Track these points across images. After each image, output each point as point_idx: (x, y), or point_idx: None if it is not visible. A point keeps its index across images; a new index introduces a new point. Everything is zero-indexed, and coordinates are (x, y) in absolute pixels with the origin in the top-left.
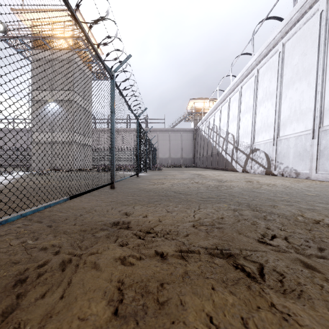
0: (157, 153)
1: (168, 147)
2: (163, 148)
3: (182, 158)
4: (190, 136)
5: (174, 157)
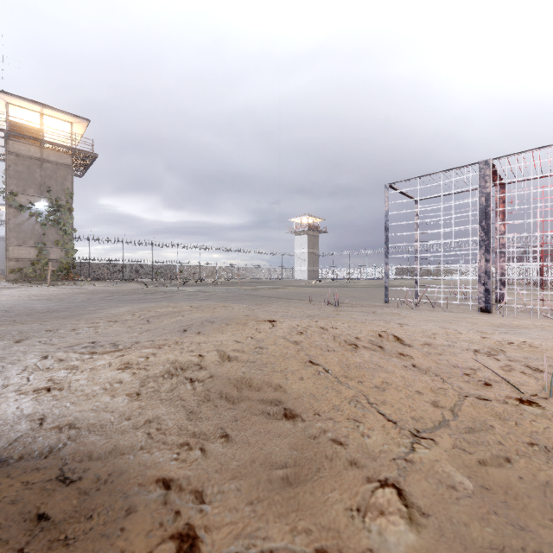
0: None
1: None
2: None
3: None
4: (2, 245)
5: None
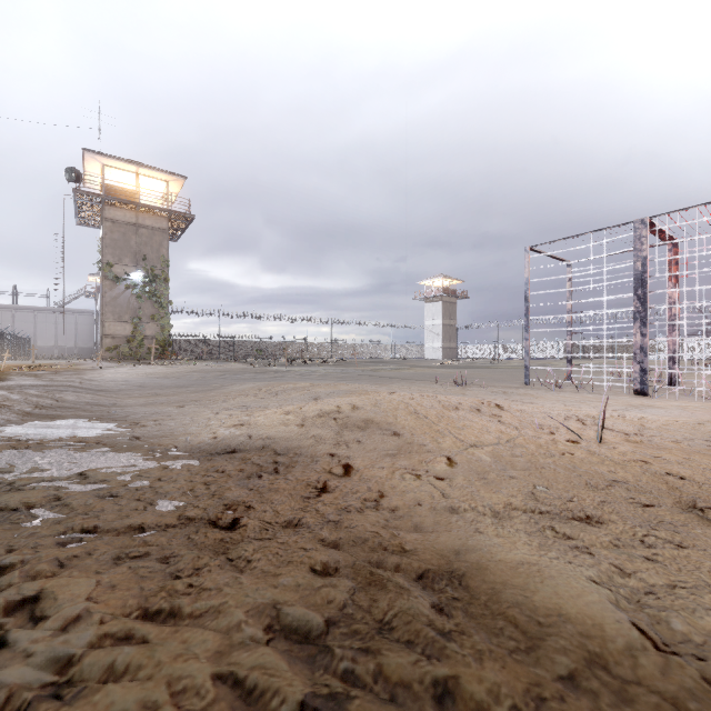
0: (34, 340)
1: (54, 333)
2: (46, 334)
3: (77, 348)
4: (90, 320)
5: (63, 345)
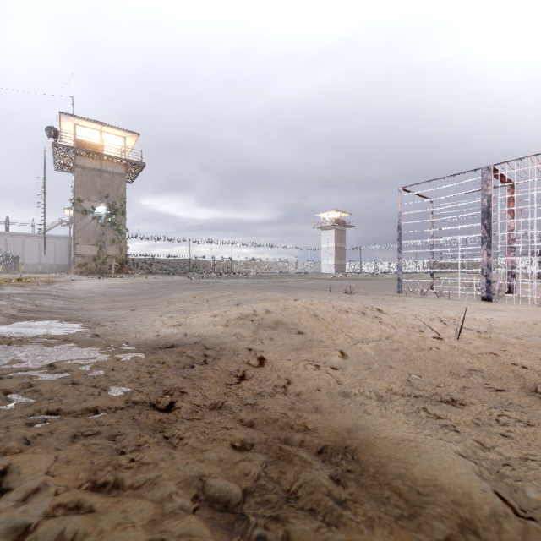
0: (22, 259)
1: (37, 253)
2: (31, 254)
3: (55, 264)
4: (66, 243)
5: (45, 263)
